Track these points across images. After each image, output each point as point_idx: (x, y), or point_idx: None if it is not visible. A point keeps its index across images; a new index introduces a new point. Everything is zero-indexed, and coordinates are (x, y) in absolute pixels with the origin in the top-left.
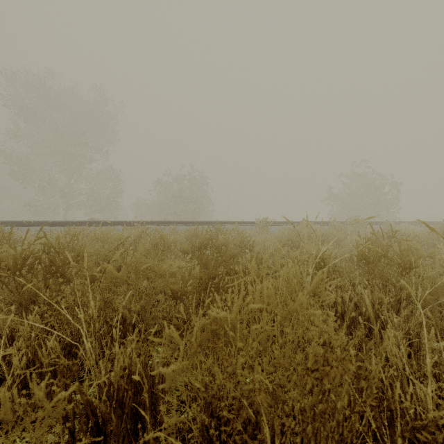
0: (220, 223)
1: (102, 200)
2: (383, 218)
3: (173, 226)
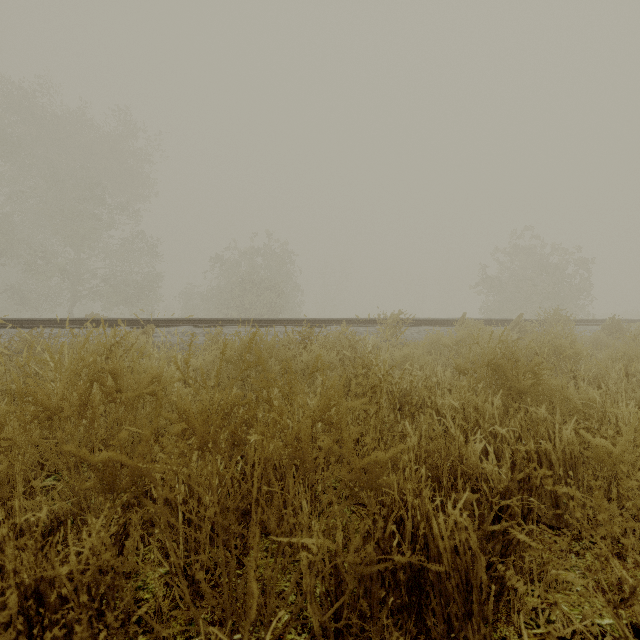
0: (312, 321)
1: (129, 287)
2: (568, 314)
3: (226, 328)
